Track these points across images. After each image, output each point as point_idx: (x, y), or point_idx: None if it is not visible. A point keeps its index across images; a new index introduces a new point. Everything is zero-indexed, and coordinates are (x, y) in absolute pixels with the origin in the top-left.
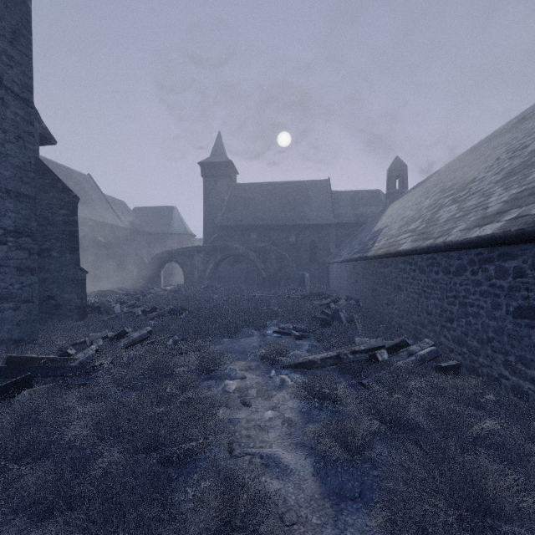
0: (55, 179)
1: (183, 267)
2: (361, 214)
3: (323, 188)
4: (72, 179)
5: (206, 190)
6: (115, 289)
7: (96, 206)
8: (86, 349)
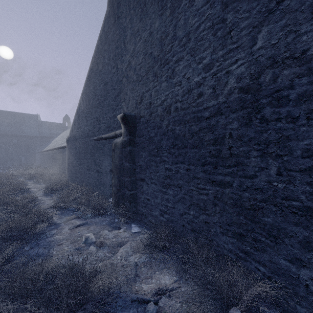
0: None
1: None
2: (53, 133)
3: (34, 118)
4: None
5: None
6: None
7: None
8: None
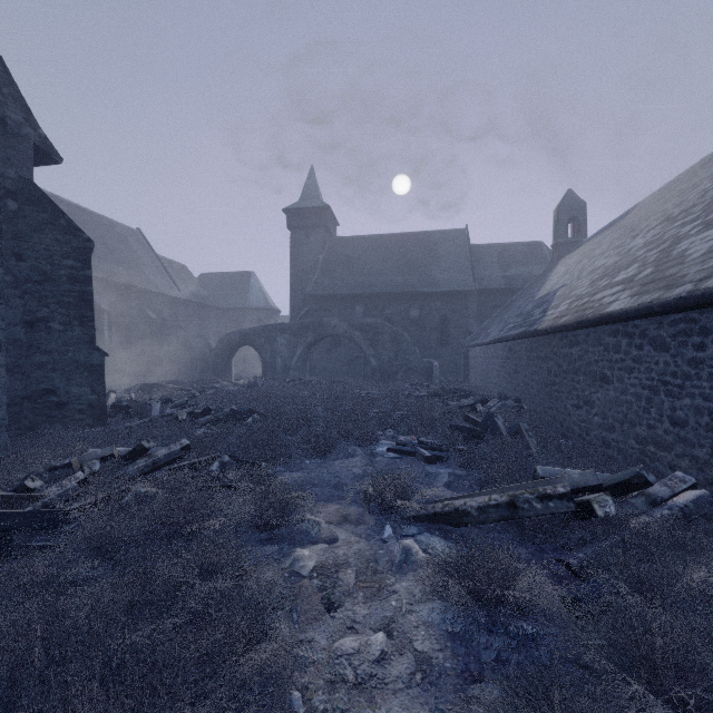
0: (57, 213)
1: (261, 352)
2: (514, 276)
3: (459, 241)
4: (114, 234)
5: (293, 247)
6: (167, 383)
7: (146, 270)
8: (66, 479)
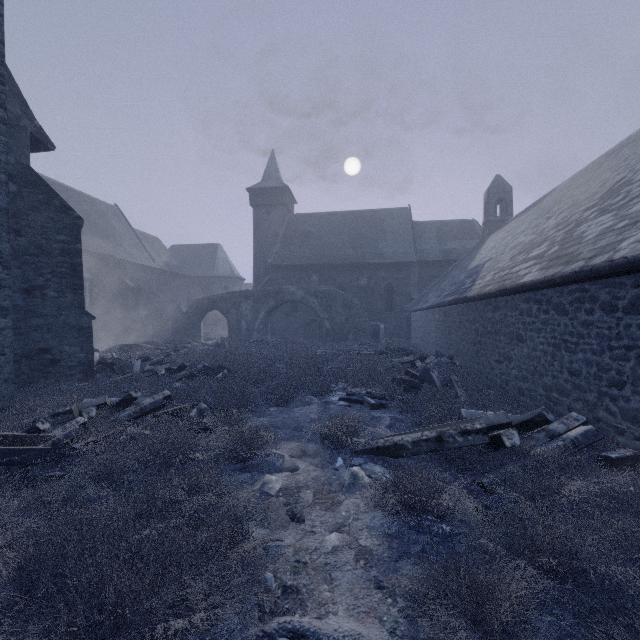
0: (51, 194)
1: (228, 316)
2: (451, 250)
3: (402, 218)
4: (94, 210)
5: (256, 222)
6: (143, 343)
7: (123, 242)
8: (69, 422)
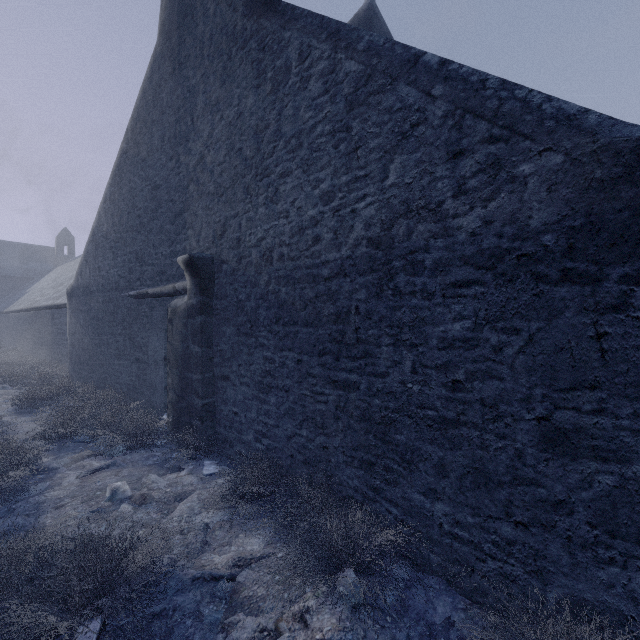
0: None
1: None
2: (31, 269)
3: None
4: None
5: None
6: None
7: None
8: None
